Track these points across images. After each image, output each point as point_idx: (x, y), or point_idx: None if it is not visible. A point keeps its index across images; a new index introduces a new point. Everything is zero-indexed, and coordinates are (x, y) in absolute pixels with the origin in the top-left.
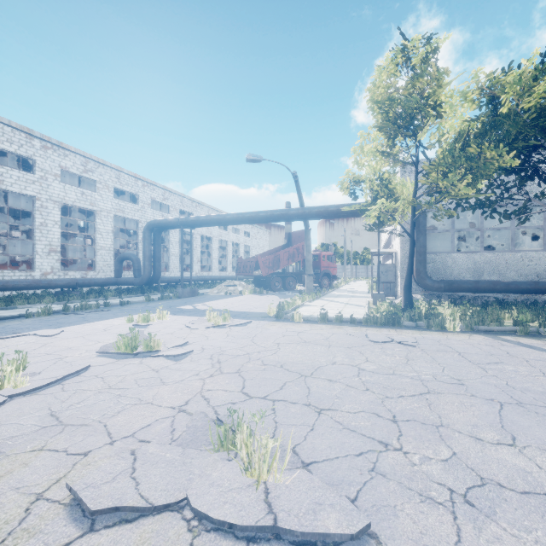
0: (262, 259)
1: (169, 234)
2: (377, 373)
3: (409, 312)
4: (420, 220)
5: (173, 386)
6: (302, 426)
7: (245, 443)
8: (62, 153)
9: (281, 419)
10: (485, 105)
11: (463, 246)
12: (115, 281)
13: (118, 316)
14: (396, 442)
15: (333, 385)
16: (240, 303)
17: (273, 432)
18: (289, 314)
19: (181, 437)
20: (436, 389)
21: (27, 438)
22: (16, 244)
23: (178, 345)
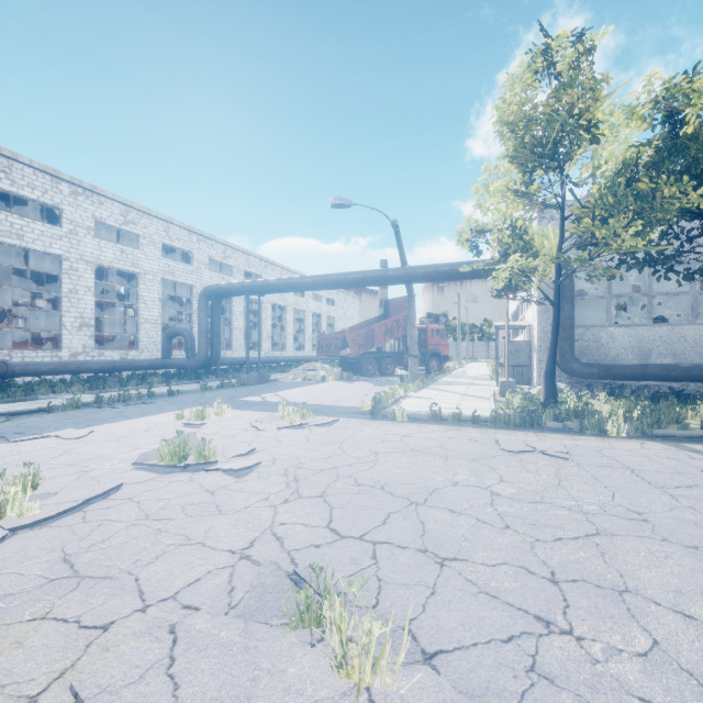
0: (351, 335)
1: (231, 302)
2: (518, 500)
3: (554, 409)
4: (564, 283)
5: (233, 516)
6: (418, 588)
7: (337, 625)
8: (97, 200)
9: (386, 574)
10: (659, 124)
11: (619, 316)
12: (163, 363)
13: (164, 411)
14: (561, 619)
15: (458, 518)
16: (322, 393)
17: (376, 597)
18: (388, 409)
19: (242, 601)
20: (608, 528)
21: (27, 597)
22: (42, 316)
23: (241, 454)
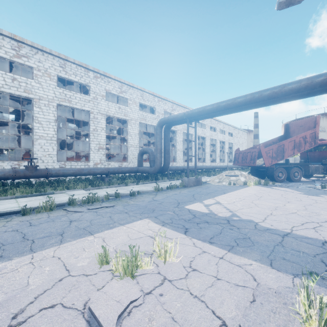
0: (265, 149)
1: (175, 135)
2: None
3: None
4: None
5: None
6: None
7: None
8: (107, 80)
9: None
10: None
11: None
12: (136, 169)
13: (107, 226)
14: None
15: None
16: (264, 203)
17: None
18: None
19: None
20: None
21: None
22: None
23: None
